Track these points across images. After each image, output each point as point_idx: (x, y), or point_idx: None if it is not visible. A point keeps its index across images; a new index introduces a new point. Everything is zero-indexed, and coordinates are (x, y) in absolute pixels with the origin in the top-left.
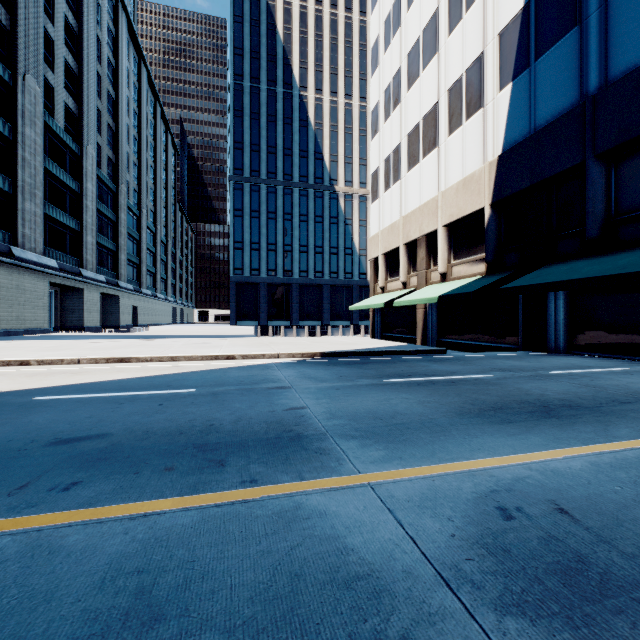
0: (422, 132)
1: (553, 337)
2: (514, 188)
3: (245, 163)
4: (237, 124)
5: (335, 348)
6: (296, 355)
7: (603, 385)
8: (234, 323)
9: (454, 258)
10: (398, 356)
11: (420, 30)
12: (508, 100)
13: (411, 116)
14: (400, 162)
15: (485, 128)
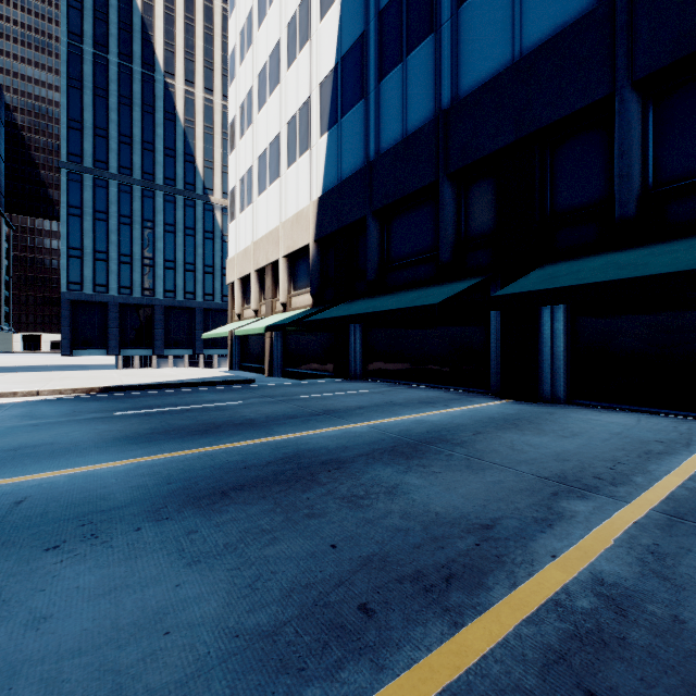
0: (269, 159)
1: (353, 365)
2: (328, 229)
3: (86, 149)
4: (73, 97)
5: (132, 381)
6: (65, 391)
7: (315, 405)
8: (68, 353)
9: (294, 289)
10: (197, 388)
11: (267, 55)
12: (326, 148)
13: (261, 140)
14: (252, 185)
15: (311, 169)
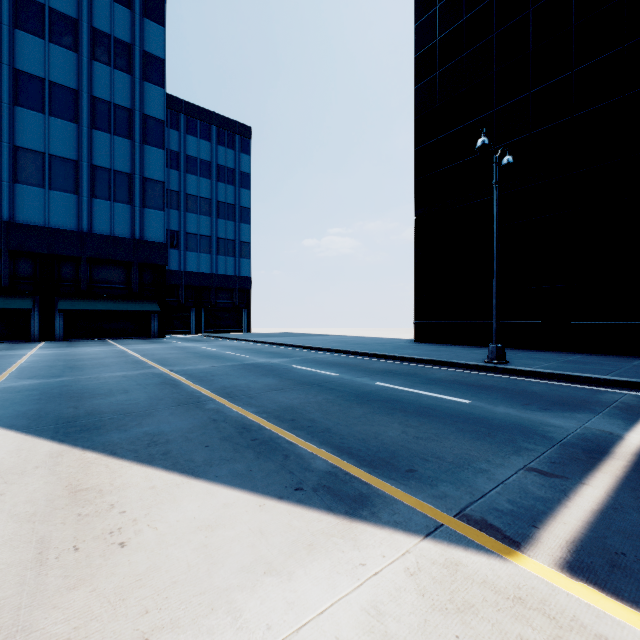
0: None
1: None
2: None
3: None
4: None
5: None
6: None
7: None
8: None
9: None
10: None
11: None
12: None
13: None
14: None
15: None
